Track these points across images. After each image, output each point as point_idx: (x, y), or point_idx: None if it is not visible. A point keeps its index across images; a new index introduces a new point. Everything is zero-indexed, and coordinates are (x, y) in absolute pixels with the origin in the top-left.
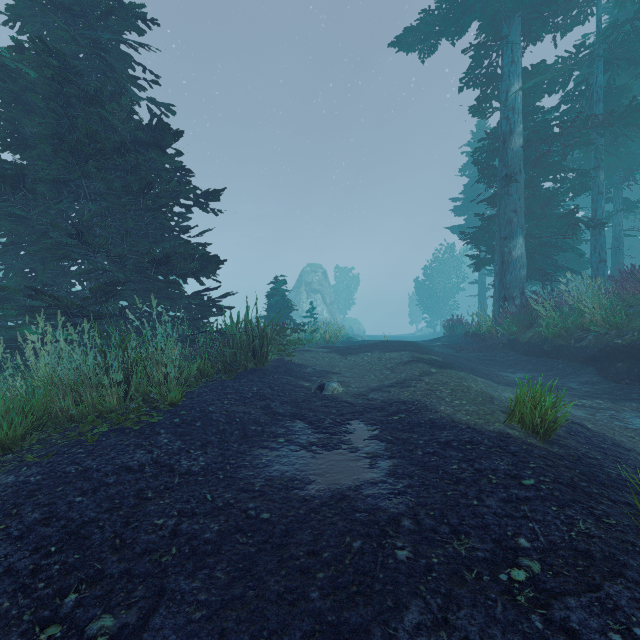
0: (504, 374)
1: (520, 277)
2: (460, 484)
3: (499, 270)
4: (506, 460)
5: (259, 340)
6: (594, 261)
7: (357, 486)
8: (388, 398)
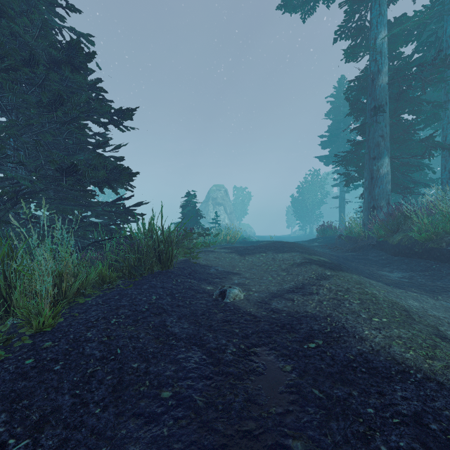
0: (383, 273)
1: (386, 190)
2: None
3: (368, 185)
4: None
5: (164, 245)
6: (444, 178)
7: None
8: (293, 309)
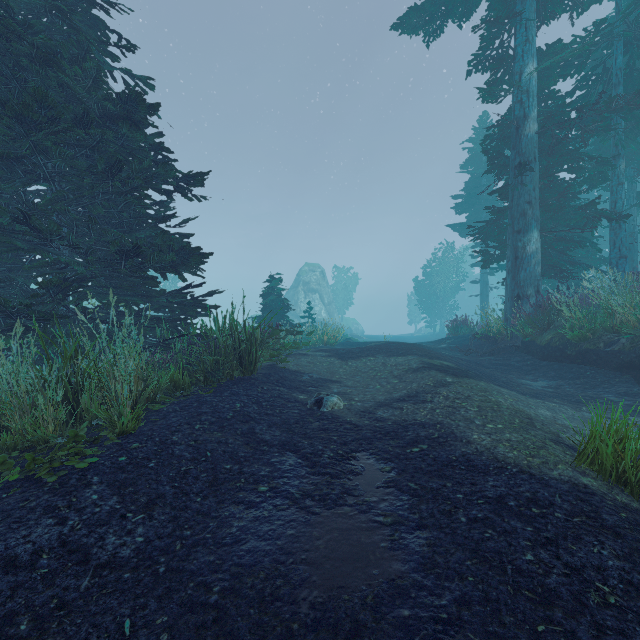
0: (524, 382)
1: (535, 274)
2: (553, 603)
3: (512, 267)
4: (609, 545)
5: (246, 345)
6: (613, 257)
7: (376, 595)
8: (401, 418)
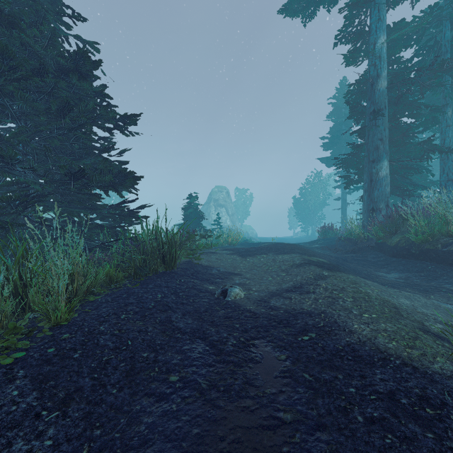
0: (381, 274)
1: (385, 193)
2: None
3: (368, 187)
4: None
5: (168, 246)
6: (443, 180)
7: None
8: (291, 307)
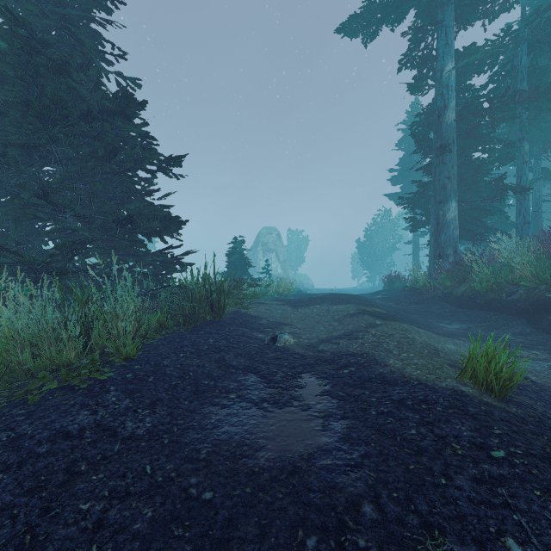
0: (441, 325)
1: (453, 237)
2: (422, 455)
3: (434, 231)
4: (467, 424)
5: (216, 294)
6: (519, 223)
7: (310, 454)
8: (337, 350)
